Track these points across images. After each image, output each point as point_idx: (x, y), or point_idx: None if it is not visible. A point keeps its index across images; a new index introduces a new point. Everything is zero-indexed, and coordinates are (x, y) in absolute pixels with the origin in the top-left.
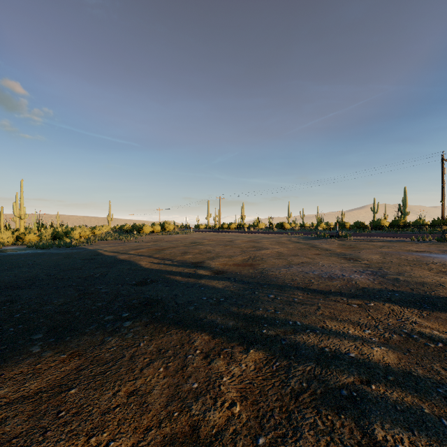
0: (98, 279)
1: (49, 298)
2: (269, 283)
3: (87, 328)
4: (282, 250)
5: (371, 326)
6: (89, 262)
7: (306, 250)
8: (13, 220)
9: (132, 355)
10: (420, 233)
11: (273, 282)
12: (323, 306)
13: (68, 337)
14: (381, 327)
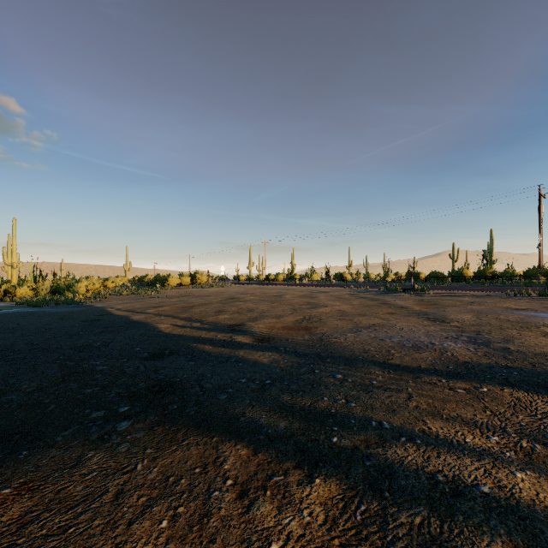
0: (96, 350)
1: (17, 381)
2: (334, 355)
3: (60, 434)
4: (345, 308)
5: (497, 428)
6: (92, 324)
7: (376, 308)
8: (4, 269)
9: (119, 489)
10: (513, 286)
11: (338, 354)
12: (415, 392)
13: (24, 452)
14: (512, 431)
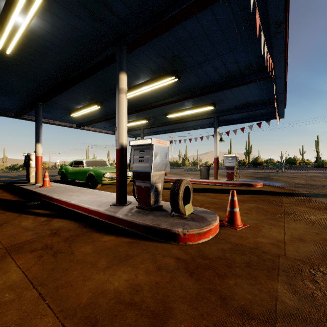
0: None
1: None
2: None
3: None
4: None
5: None
6: None
7: None
8: None
9: None
10: None
11: None
12: None
13: None
14: None
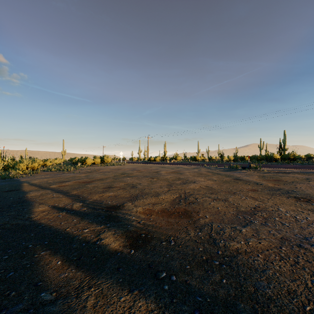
0: None
1: None
2: None
3: None
4: (210, 184)
5: None
6: None
7: (235, 184)
8: None
9: None
10: (309, 164)
11: (275, 310)
12: None
13: None
14: None
